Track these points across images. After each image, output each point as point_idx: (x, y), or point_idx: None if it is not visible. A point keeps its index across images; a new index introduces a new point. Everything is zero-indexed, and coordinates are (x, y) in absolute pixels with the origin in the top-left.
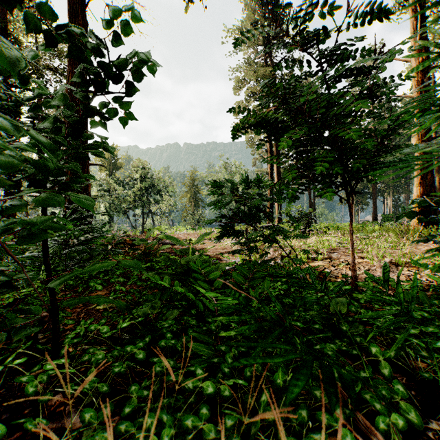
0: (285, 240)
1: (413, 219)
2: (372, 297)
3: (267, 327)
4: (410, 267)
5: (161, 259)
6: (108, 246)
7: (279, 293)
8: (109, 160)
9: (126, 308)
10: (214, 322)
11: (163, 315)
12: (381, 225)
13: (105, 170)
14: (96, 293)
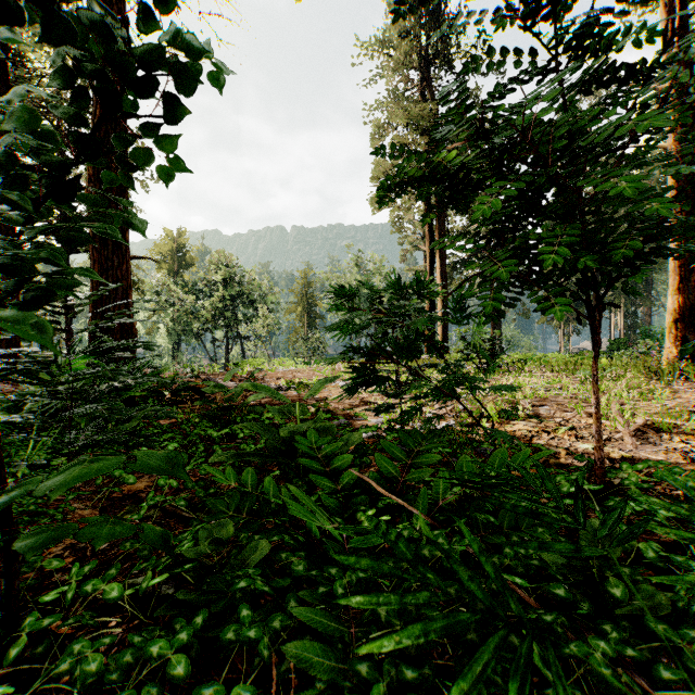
0: (474, 394)
1: (667, 348)
2: (691, 537)
3: (454, 590)
4: (681, 433)
5: (244, 427)
6: (164, 394)
7: (461, 492)
8: (174, 253)
9: (163, 542)
10: (341, 575)
11: (240, 552)
12: (614, 358)
13: (167, 268)
14: (129, 487)
